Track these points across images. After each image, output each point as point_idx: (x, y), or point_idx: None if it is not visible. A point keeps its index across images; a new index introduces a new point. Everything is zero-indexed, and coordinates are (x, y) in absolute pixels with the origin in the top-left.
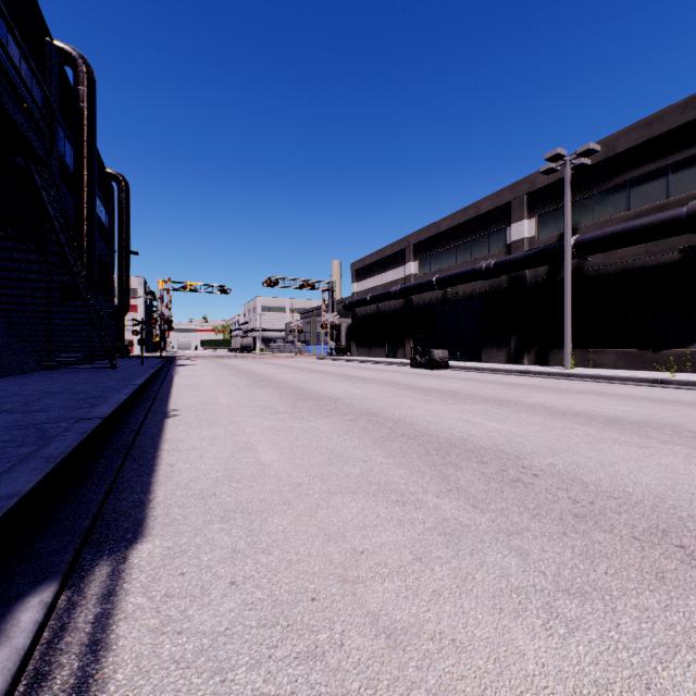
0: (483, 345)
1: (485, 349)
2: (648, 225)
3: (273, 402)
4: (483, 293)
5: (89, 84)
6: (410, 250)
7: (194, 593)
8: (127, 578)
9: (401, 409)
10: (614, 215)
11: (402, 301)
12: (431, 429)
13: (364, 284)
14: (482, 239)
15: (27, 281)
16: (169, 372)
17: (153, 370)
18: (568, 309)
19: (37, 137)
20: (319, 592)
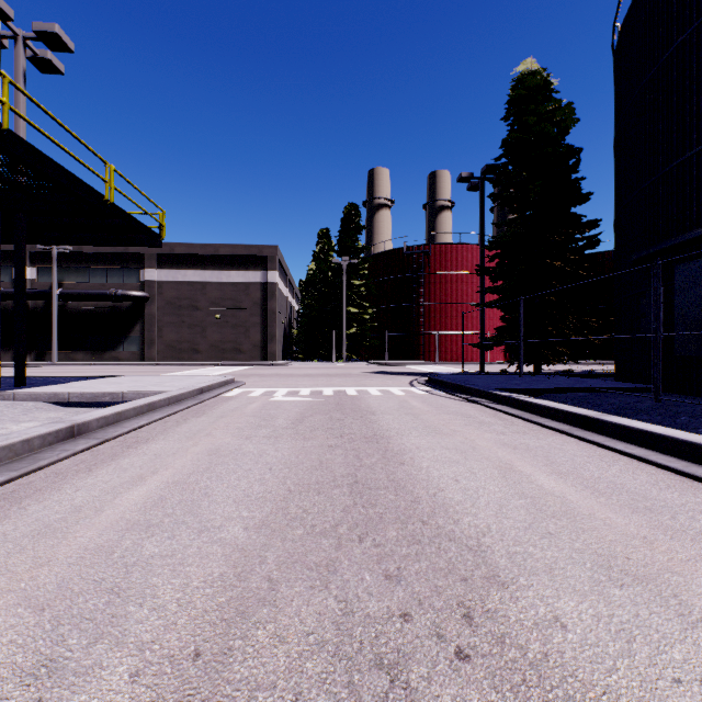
0: None
1: None
2: (95, 294)
3: None
4: None
5: None
6: None
7: None
8: None
9: None
10: (84, 282)
11: None
12: None
13: None
14: None
15: None
16: None
17: None
18: (56, 329)
19: None
20: None
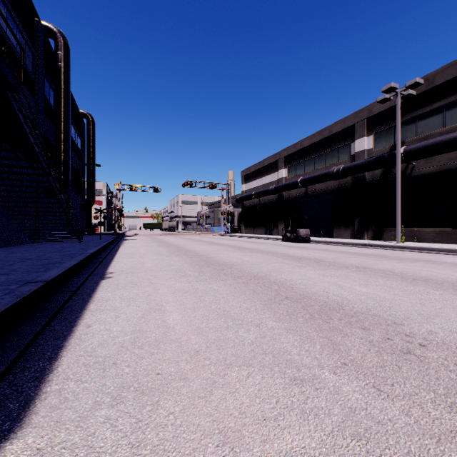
0: (334, 226)
1: (335, 229)
2: None
3: (184, 267)
4: (334, 189)
5: (65, 50)
6: (282, 161)
7: None
8: None
9: (281, 273)
10: (434, 131)
11: (276, 196)
12: (309, 291)
13: (250, 185)
14: (333, 152)
15: (16, 180)
16: (117, 244)
17: (106, 242)
18: (399, 199)
19: (9, 70)
20: None
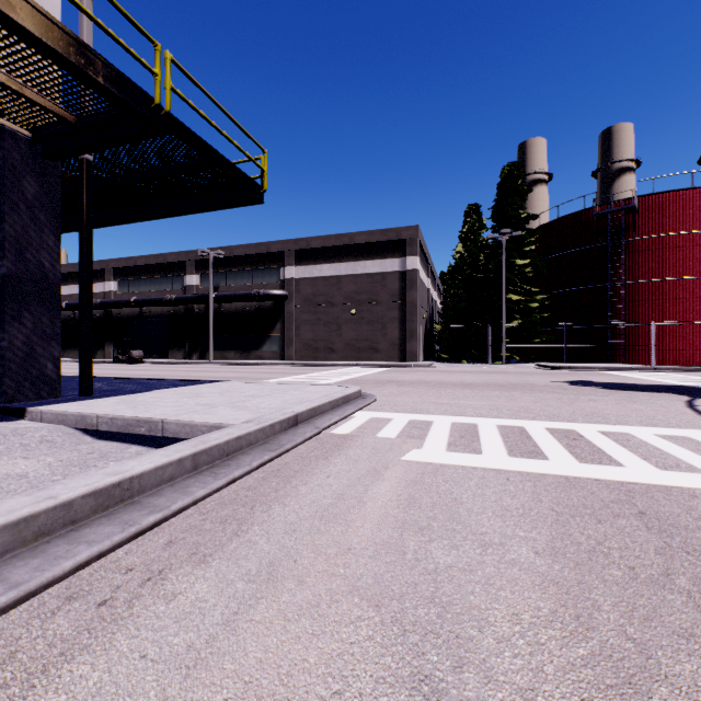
0: (169, 348)
1: (171, 351)
2: (242, 295)
3: None
4: (169, 314)
5: None
6: (111, 272)
7: None
8: None
9: (121, 373)
10: (234, 285)
11: (103, 312)
12: (135, 374)
13: None
14: (169, 279)
15: None
16: None
17: None
18: (211, 330)
19: None
20: None
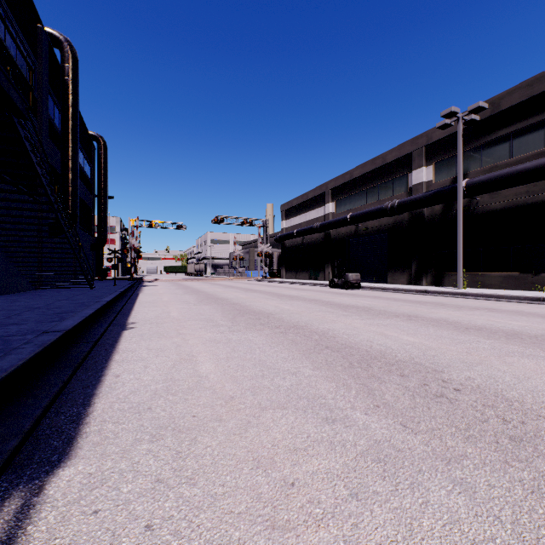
0: (388, 269)
1: (390, 273)
2: (530, 169)
3: (216, 317)
4: (388, 227)
5: (73, 61)
6: (329, 194)
7: (102, 542)
8: (35, 516)
9: (324, 323)
10: (499, 162)
11: (322, 235)
12: (351, 341)
13: (292, 221)
14: (387, 184)
15: (18, 217)
16: (135, 291)
17: (122, 289)
18: (460, 239)
19: (17, 93)
20: (243, 543)
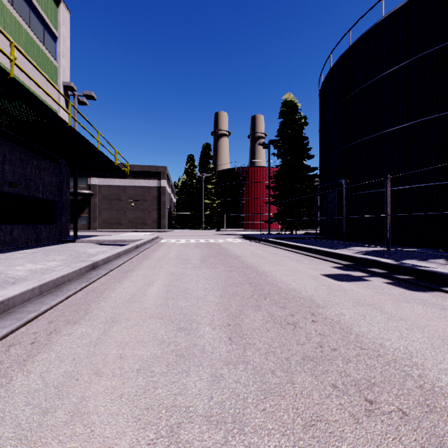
0: None
1: None
2: None
3: None
4: None
5: None
6: None
7: None
8: None
9: None
10: None
11: None
12: None
13: None
14: None
15: None
16: None
17: None
18: None
19: None
20: None
